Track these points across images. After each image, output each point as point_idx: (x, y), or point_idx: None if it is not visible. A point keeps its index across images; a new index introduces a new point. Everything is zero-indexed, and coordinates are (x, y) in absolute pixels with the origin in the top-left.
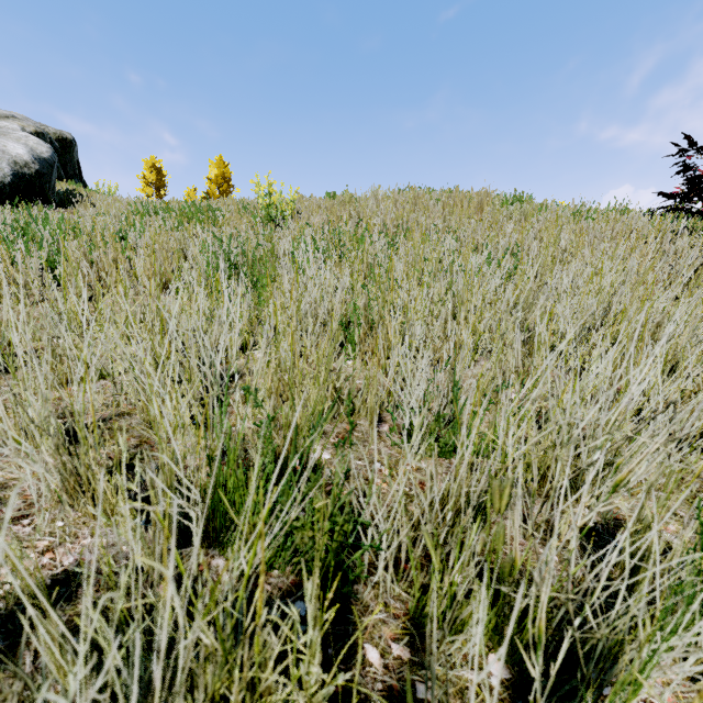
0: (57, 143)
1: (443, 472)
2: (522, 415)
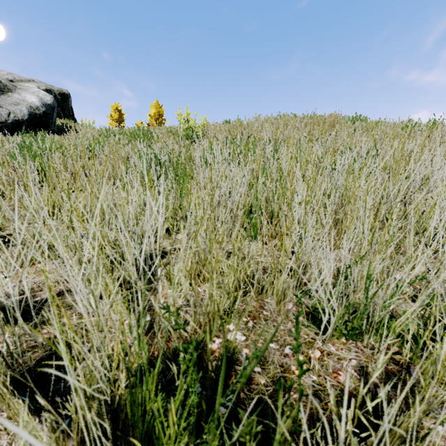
0: (59, 96)
1: (353, 358)
2: (440, 310)
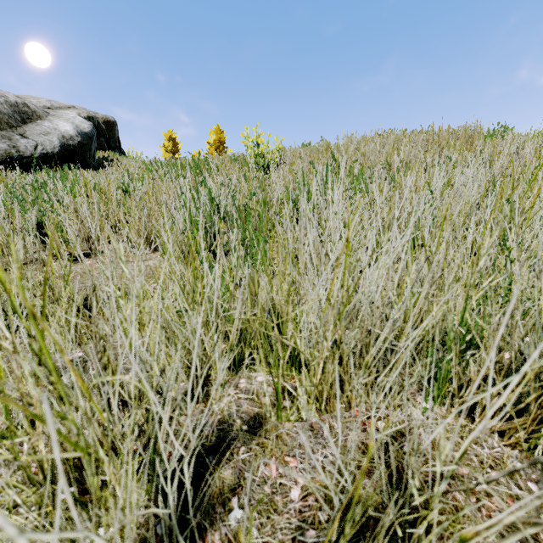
0: (104, 124)
1: None
2: None
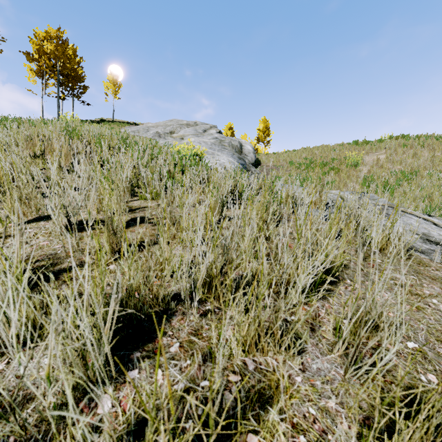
0: None
1: None
2: None
